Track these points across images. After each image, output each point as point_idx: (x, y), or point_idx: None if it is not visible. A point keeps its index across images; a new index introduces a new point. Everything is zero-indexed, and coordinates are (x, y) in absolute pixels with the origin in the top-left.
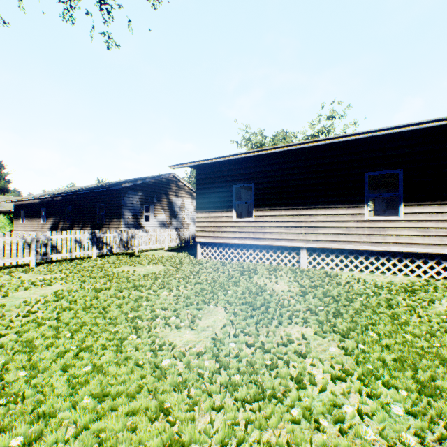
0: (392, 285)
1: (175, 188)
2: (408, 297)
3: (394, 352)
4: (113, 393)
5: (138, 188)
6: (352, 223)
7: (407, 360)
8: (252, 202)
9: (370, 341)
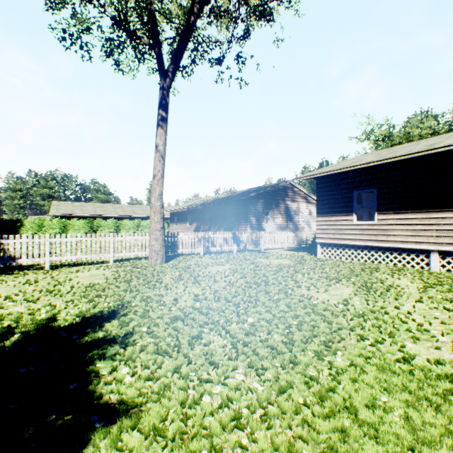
0: None
1: (291, 193)
2: None
3: None
4: (292, 307)
5: (260, 197)
6: None
7: None
8: (373, 206)
9: None
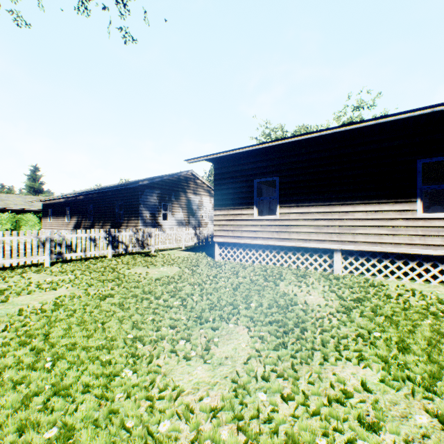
0: None
1: (193, 185)
2: None
3: None
4: None
5: (156, 186)
6: (400, 221)
7: None
8: (276, 197)
9: None
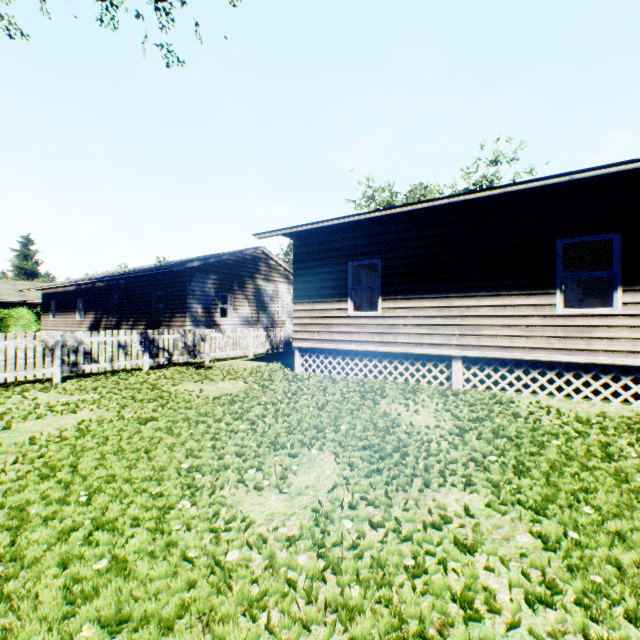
0: (605, 419)
1: (265, 268)
2: (637, 442)
3: (635, 547)
4: (137, 617)
5: (211, 269)
6: (536, 319)
7: None
8: (377, 287)
9: (587, 525)
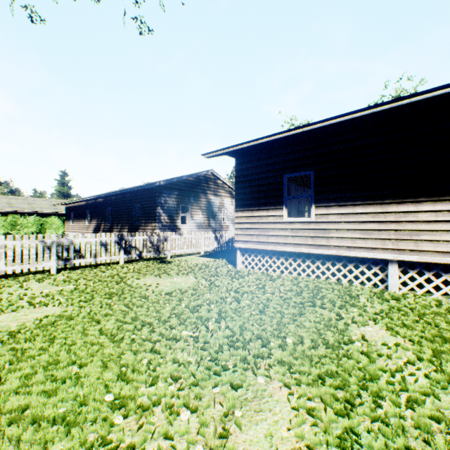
0: None
1: (213, 186)
2: None
3: None
4: None
5: (174, 187)
6: None
7: None
8: (310, 196)
9: None
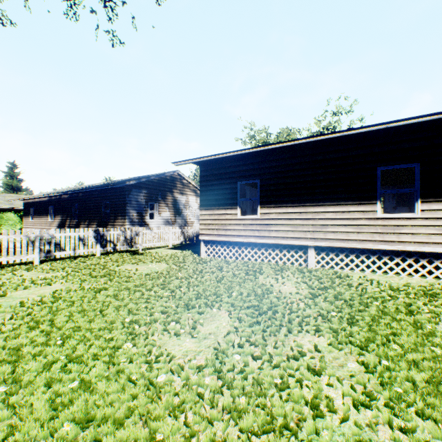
0: (409, 287)
1: (180, 185)
2: (429, 302)
3: (424, 370)
4: (99, 417)
5: (143, 186)
6: (363, 220)
7: (441, 381)
8: (257, 199)
9: (394, 356)
